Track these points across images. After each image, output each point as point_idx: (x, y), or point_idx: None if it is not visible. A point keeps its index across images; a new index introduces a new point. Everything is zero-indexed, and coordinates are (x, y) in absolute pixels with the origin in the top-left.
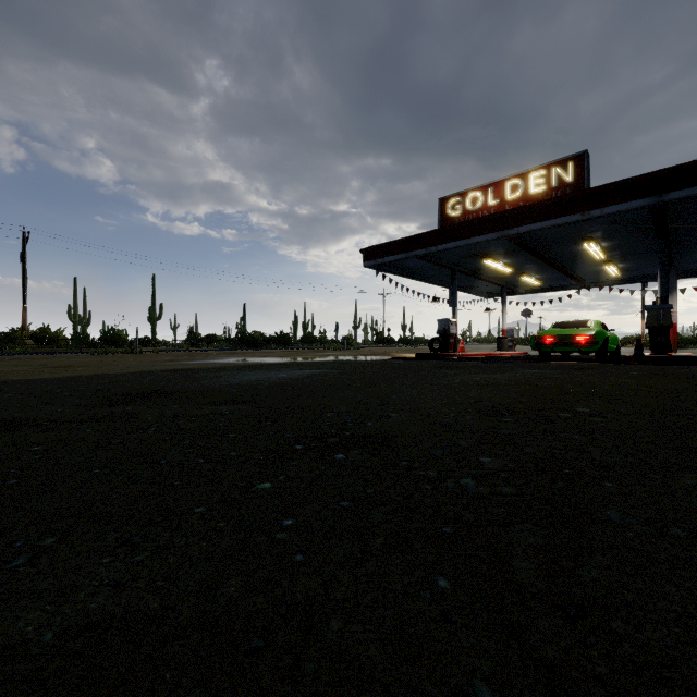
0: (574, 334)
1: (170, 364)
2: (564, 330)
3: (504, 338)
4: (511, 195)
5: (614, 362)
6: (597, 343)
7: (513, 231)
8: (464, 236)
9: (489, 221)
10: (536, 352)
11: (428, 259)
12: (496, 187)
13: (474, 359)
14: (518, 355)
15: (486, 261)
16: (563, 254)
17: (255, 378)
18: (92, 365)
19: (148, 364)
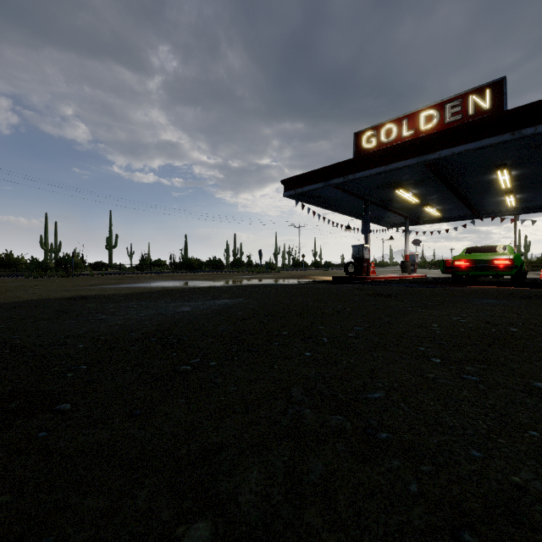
0: (492, 259)
1: (86, 288)
2: (479, 254)
3: (408, 262)
4: (425, 125)
5: (541, 286)
6: (516, 267)
7: (434, 155)
8: (382, 163)
9: (409, 147)
10: (431, 274)
11: (344, 189)
12: (410, 119)
13: (392, 283)
14: (421, 278)
15: (397, 191)
16: (471, 184)
17: (143, 315)
18: (1, 290)
19: (63, 289)
